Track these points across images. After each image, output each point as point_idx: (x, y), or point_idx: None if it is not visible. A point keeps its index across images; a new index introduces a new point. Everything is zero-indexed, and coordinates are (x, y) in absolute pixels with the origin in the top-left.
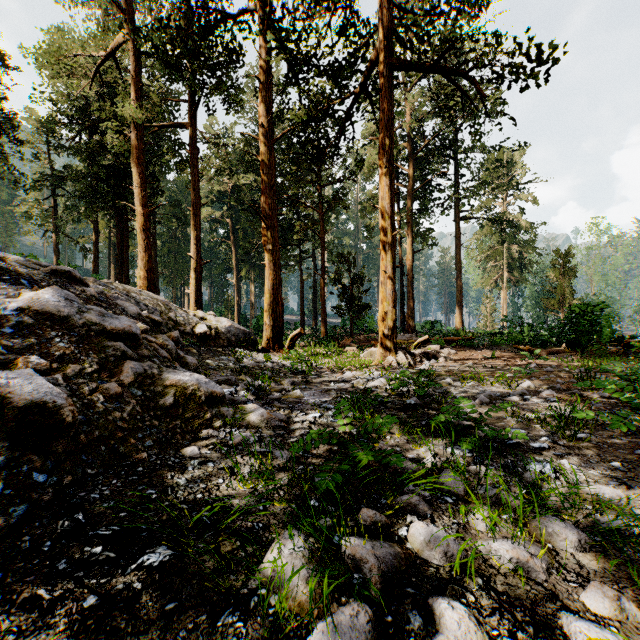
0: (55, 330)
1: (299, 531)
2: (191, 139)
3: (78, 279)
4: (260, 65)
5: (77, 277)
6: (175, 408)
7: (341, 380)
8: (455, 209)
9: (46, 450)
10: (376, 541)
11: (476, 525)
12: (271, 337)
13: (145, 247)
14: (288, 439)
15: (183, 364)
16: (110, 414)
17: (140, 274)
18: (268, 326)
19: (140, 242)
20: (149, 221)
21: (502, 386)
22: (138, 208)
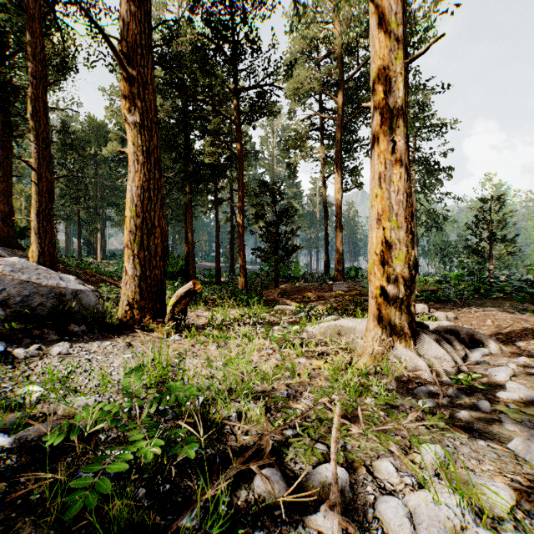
0: None
1: None
2: None
3: None
4: None
5: None
6: None
7: None
8: None
9: None
10: None
11: None
12: (136, 298)
13: None
14: None
15: None
16: None
17: None
18: (130, 276)
19: None
20: None
21: None
22: None
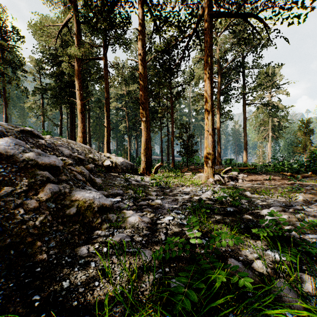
0: (2, 164)
1: None
2: (105, 65)
3: (36, 135)
4: (139, 22)
5: (35, 134)
6: (77, 215)
7: (184, 193)
8: (243, 99)
9: None
10: None
11: None
12: (145, 167)
13: (81, 121)
14: (151, 239)
15: (93, 183)
16: (25, 223)
17: (79, 135)
18: (143, 161)
19: (79, 118)
20: (83, 108)
21: (284, 198)
22: (78, 101)
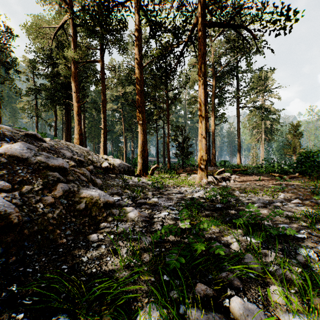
0: (19, 166)
1: (156, 304)
2: (101, 68)
3: (39, 138)
4: (136, 28)
5: (39, 137)
6: (85, 210)
7: (178, 192)
8: (237, 102)
9: (0, 240)
10: (209, 313)
11: (275, 298)
12: (141, 169)
13: (78, 123)
14: (150, 229)
15: (94, 183)
16: (46, 215)
17: (76, 137)
18: (140, 163)
19: (76, 120)
20: (80, 110)
21: (268, 196)
22: (75, 103)
